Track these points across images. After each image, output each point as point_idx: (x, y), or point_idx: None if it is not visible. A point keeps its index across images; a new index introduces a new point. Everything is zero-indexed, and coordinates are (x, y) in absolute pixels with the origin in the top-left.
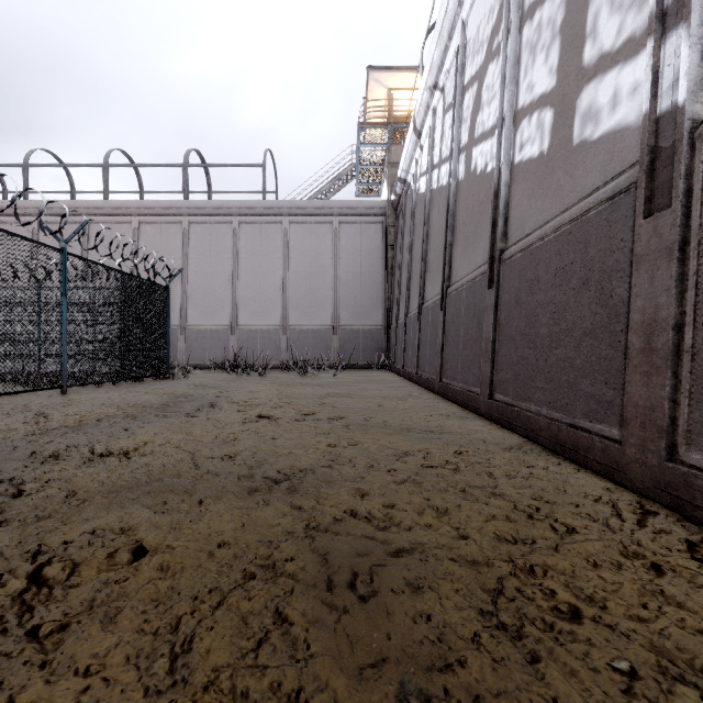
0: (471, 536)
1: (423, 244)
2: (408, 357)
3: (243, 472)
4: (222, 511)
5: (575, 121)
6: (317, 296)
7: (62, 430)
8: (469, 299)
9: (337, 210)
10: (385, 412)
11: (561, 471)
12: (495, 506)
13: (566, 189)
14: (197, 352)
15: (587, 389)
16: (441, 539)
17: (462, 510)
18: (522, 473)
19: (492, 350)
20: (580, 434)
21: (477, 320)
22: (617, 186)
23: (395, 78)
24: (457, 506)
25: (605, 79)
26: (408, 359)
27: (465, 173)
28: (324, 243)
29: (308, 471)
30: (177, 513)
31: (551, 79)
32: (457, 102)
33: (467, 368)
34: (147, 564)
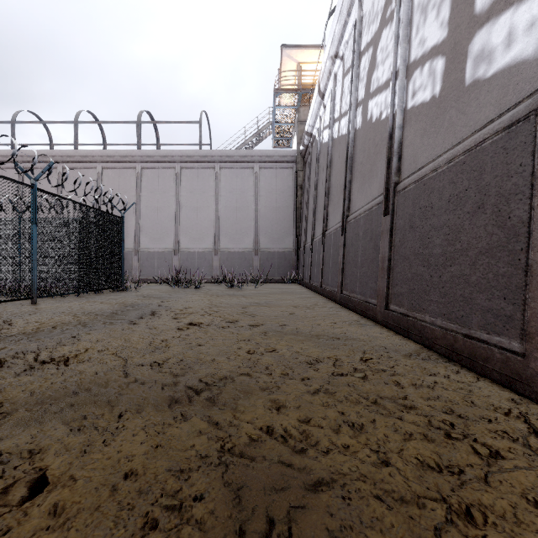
0: (393, 462)
1: (326, 183)
2: (313, 273)
3: (167, 381)
4: (138, 428)
5: (467, 64)
6: (242, 225)
7: (18, 336)
8: (366, 225)
9: (258, 158)
10: (296, 320)
11: (463, 380)
12: (410, 422)
13: (458, 125)
14: (147, 269)
15: (483, 303)
16: (362, 468)
17: (378, 426)
18: (427, 383)
19: (388, 268)
20: (478, 345)
21: (373, 242)
22: (515, 115)
23: (303, 54)
24: (372, 422)
25: (499, 21)
26: (313, 275)
27: (362, 122)
28: (247, 184)
29: (227, 380)
30: (93, 430)
31: (443, 31)
32: (355, 65)
33: (365, 283)
34: (40, 505)
